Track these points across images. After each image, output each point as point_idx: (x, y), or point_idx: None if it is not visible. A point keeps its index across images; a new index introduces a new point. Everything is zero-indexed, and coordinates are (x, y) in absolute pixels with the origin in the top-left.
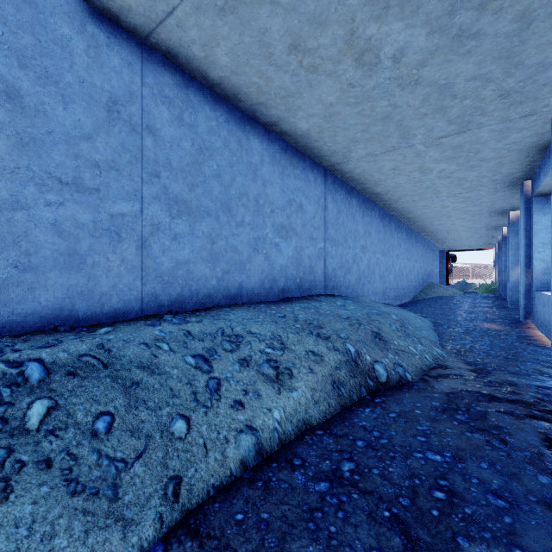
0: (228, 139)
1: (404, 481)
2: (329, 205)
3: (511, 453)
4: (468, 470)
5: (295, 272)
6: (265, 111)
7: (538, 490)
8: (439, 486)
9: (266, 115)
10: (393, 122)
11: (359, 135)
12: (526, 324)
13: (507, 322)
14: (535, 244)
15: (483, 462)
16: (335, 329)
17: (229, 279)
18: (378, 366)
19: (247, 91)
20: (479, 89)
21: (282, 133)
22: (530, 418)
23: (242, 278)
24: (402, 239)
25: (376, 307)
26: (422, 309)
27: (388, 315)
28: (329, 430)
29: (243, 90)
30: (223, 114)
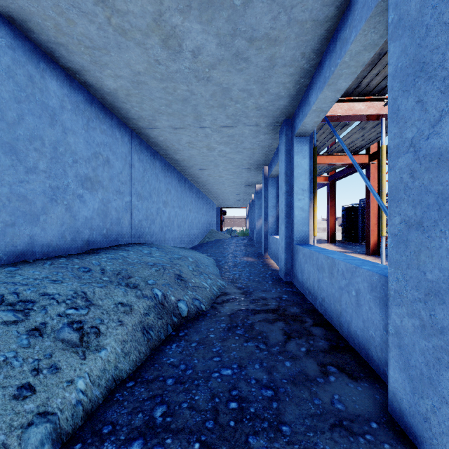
0: (12, 68)
1: (208, 404)
2: (136, 164)
3: (270, 350)
4: (249, 374)
5: (101, 224)
6: (66, 54)
7: (286, 373)
8: (232, 397)
9: (67, 58)
10: (190, 105)
11: (163, 108)
12: (265, 256)
13: (256, 255)
14: (269, 206)
15: (256, 364)
16: (143, 277)
17: (15, 232)
18: (181, 304)
19: (41, 23)
20: (246, 99)
21: (87, 84)
22: (275, 321)
23: (35, 231)
24: (193, 197)
25: (176, 252)
26: (207, 250)
27: (186, 258)
28: (140, 379)
29: (36, 20)
30: (5, 37)
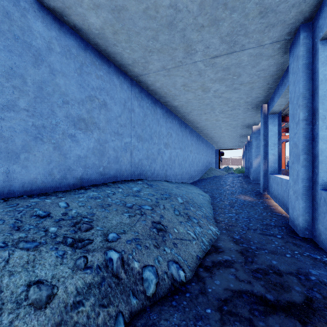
0: None
1: None
2: (136, 109)
3: None
4: None
5: (97, 162)
6: None
7: None
8: None
9: None
10: (177, 31)
11: (151, 44)
12: (265, 195)
13: (254, 194)
14: (269, 144)
15: None
16: (107, 227)
17: None
18: (147, 274)
19: None
20: None
21: (77, 28)
22: None
23: (13, 168)
24: (194, 140)
25: (169, 189)
26: (205, 185)
27: (175, 198)
28: None
29: None
30: None
